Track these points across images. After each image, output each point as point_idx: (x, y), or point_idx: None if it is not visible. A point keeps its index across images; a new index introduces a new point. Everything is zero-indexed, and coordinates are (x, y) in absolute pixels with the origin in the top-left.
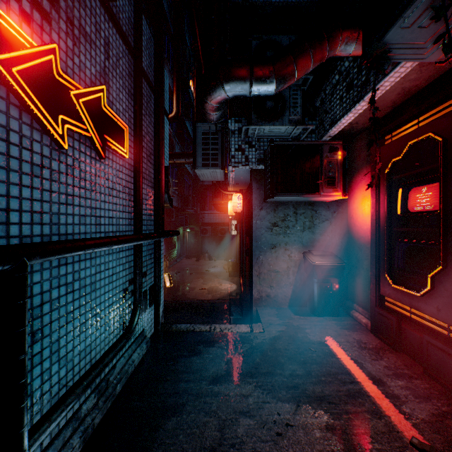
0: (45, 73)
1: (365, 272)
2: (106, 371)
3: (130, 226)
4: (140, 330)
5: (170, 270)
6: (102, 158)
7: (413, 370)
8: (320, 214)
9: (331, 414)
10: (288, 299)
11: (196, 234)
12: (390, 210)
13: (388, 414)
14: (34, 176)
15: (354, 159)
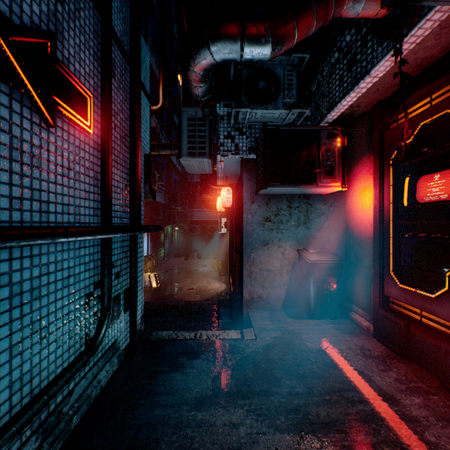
0: None
1: (366, 271)
2: (58, 400)
3: (96, 217)
4: (111, 341)
5: (157, 270)
6: (50, 126)
7: (428, 383)
8: (315, 208)
9: (342, 448)
10: (281, 301)
11: (185, 232)
12: (396, 201)
13: (411, 446)
14: None
15: (352, 148)
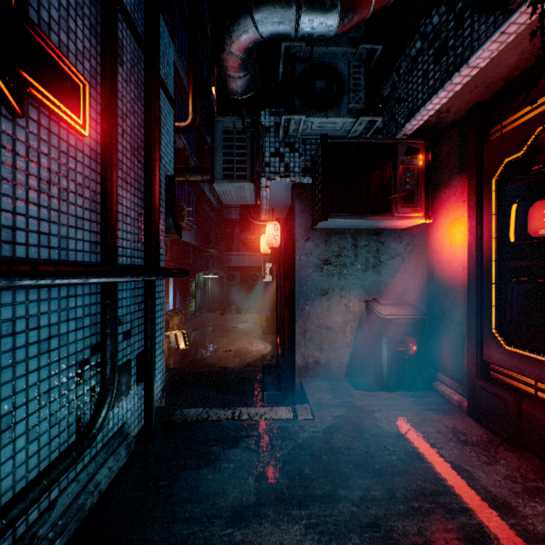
0: None
1: (456, 328)
2: (31, 518)
3: (94, 254)
4: (117, 425)
5: (186, 327)
6: (17, 115)
7: None
8: (388, 247)
9: None
10: (345, 367)
11: (221, 281)
12: (500, 236)
13: None
14: None
15: (437, 168)
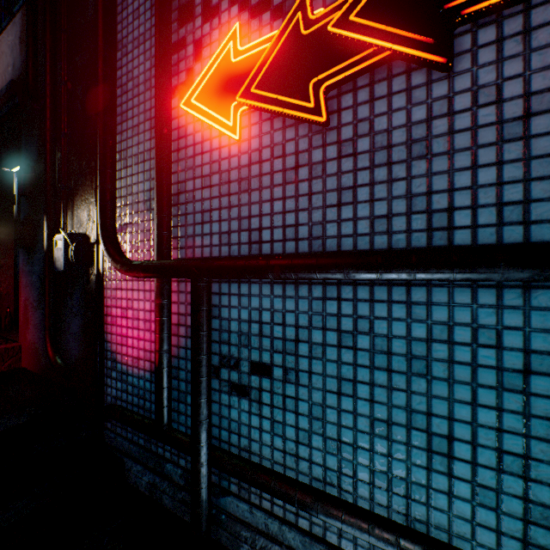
0: (289, 50)
1: None
2: None
3: None
4: None
5: None
6: (443, 68)
7: None
8: None
9: None
10: None
11: None
12: None
13: None
14: (287, 184)
15: None
